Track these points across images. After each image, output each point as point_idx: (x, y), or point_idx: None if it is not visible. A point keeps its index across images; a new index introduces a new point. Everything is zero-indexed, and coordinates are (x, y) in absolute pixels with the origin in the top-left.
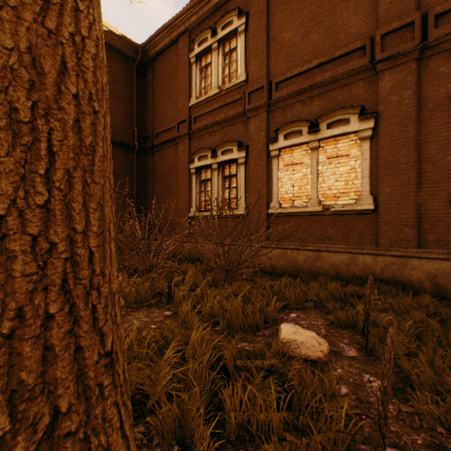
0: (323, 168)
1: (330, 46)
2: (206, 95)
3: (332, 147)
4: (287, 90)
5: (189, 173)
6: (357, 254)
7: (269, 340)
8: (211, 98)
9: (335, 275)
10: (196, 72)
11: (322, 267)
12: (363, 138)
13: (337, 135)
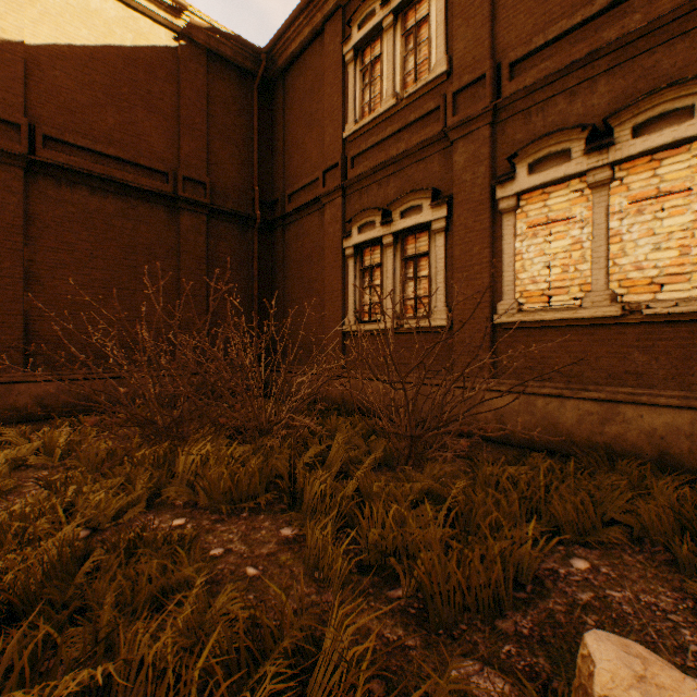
0: (622, 223)
1: None
2: (373, 114)
3: (644, 177)
4: (534, 73)
5: (342, 257)
6: None
7: (537, 657)
8: (382, 117)
9: (657, 456)
10: (355, 77)
11: (621, 437)
12: None
13: (660, 148)
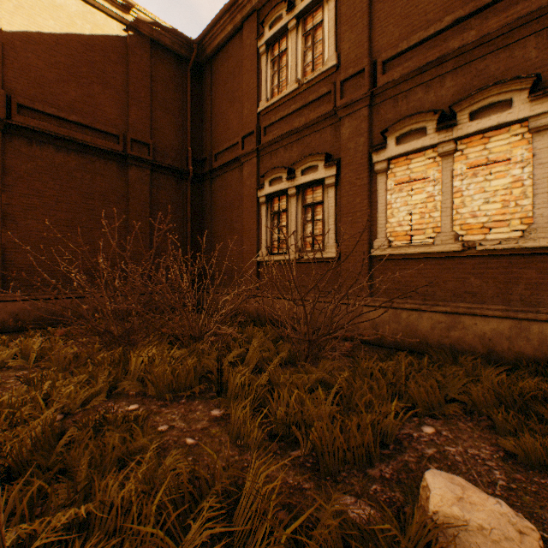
0: (463, 183)
1: None
2: (280, 94)
3: (478, 149)
4: (400, 70)
5: (257, 203)
6: (527, 320)
7: (395, 492)
8: (287, 97)
9: (486, 353)
10: (267, 65)
11: (462, 339)
12: (537, 129)
13: (489, 129)
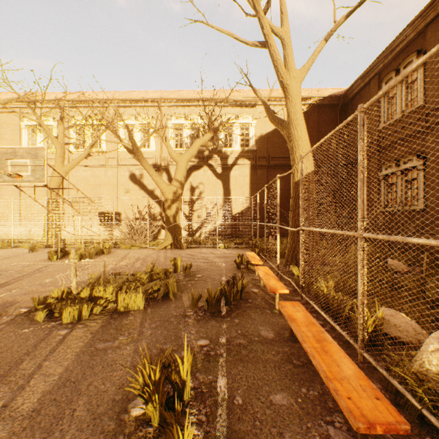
0: None
1: None
2: (391, 120)
3: None
4: None
5: (378, 179)
6: None
7: None
8: (395, 121)
9: None
10: (384, 102)
11: None
12: None
13: None
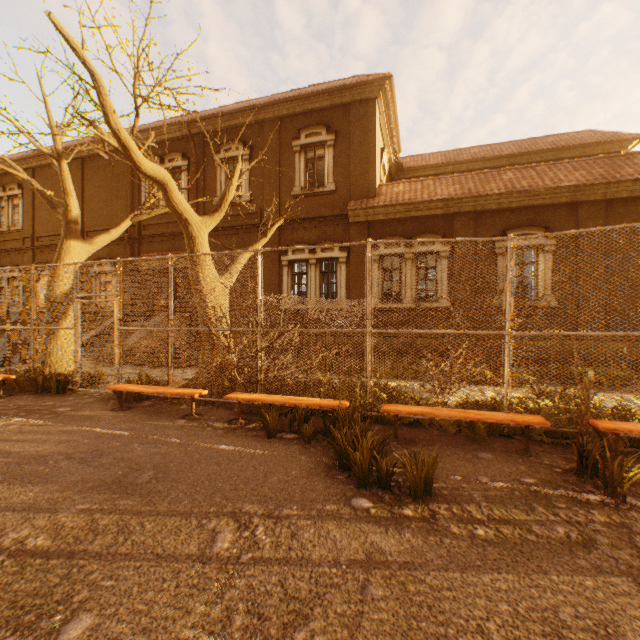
0: None
1: (60, 227)
2: (1, 229)
3: None
4: (42, 243)
5: None
6: None
7: None
8: (5, 232)
9: None
10: None
11: None
12: None
13: None
